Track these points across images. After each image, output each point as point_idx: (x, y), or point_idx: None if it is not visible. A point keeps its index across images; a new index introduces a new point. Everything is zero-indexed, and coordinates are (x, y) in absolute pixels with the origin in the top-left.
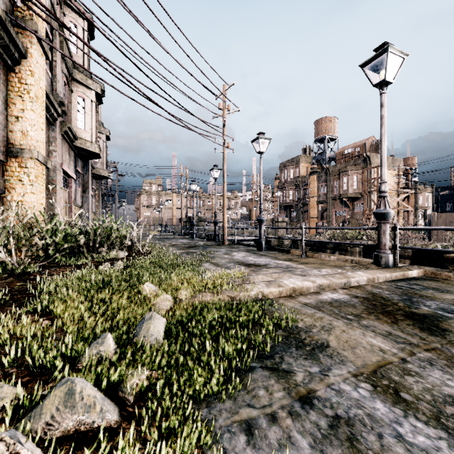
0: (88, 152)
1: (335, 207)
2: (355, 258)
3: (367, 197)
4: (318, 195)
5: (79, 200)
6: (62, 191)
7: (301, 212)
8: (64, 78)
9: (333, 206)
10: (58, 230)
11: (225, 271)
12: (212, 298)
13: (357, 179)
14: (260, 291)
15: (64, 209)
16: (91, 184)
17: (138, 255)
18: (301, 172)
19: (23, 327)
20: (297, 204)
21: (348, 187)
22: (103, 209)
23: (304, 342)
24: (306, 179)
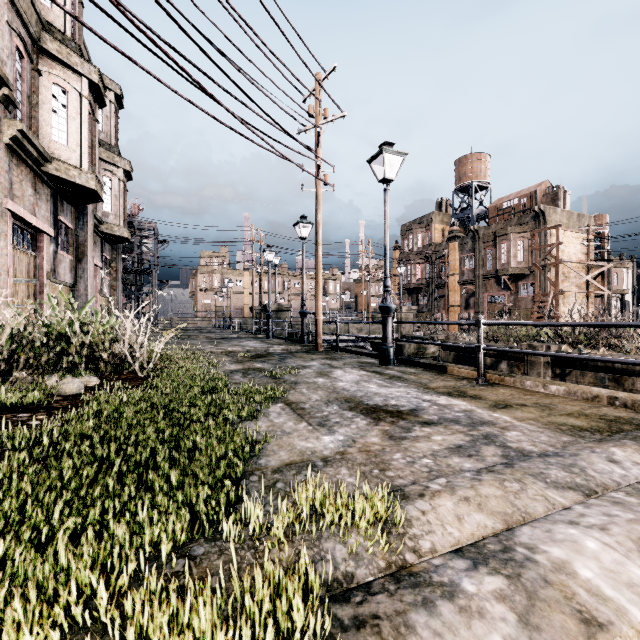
0: (76, 188)
1: (488, 290)
2: (621, 394)
3: (539, 274)
4: (461, 272)
5: (67, 274)
6: (18, 255)
7: (434, 298)
8: (15, 40)
9: (484, 288)
10: None
11: (319, 439)
12: None
13: (523, 247)
14: None
15: (23, 288)
16: (101, 250)
17: (125, 383)
18: (434, 237)
19: None
20: (428, 286)
21: (510, 259)
22: (136, 293)
23: None
24: (441, 247)
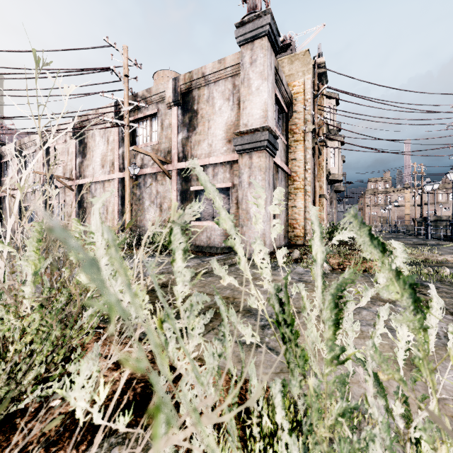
0: (335, 180)
1: None
2: None
3: None
4: None
5: (328, 210)
6: None
7: None
8: None
9: None
10: (337, 229)
11: None
12: (415, 257)
13: None
14: (445, 258)
15: None
16: None
17: None
18: None
19: (357, 251)
20: None
21: None
22: None
23: (447, 267)
24: None
